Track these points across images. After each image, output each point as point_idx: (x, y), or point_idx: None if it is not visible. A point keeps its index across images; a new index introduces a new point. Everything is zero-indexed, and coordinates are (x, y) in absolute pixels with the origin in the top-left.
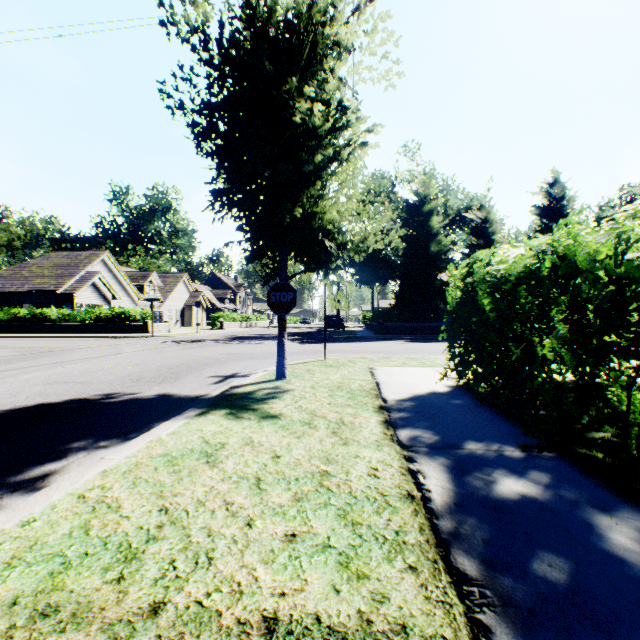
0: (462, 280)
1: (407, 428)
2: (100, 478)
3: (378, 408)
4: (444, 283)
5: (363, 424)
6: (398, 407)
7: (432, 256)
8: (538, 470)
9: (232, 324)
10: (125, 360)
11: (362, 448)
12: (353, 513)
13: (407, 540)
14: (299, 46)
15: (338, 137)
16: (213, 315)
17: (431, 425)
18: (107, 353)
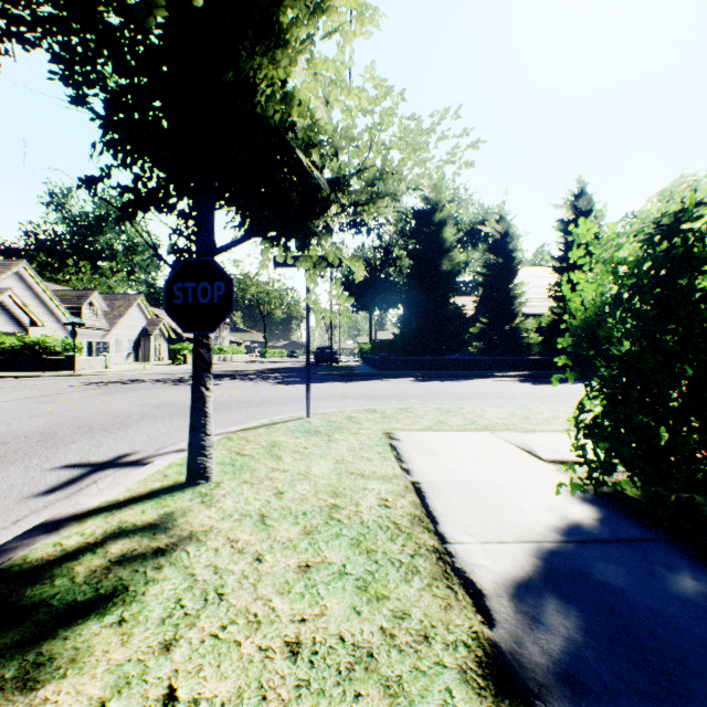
0: (645, 241)
1: None
2: None
3: (488, 689)
4: (458, 308)
5: None
6: (552, 662)
7: (445, 275)
8: None
9: None
10: None
11: None
12: None
13: None
14: None
15: None
16: (174, 347)
17: None
18: None
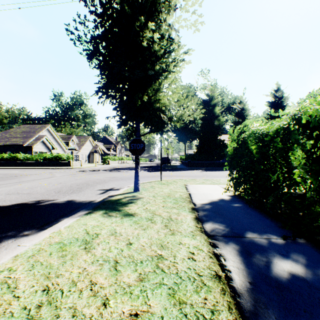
0: (237, 136)
1: (209, 222)
2: (11, 262)
3: (191, 209)
4: (221, 141)
5: (183, 220)
6: (202, 208)
7: (215, 127)
8: (297, 253)
9: (114, 162)
10: (54, 181)
11: (183, 237)
12: (179, 292)
13: (221, 319)
14: (146, 4)
15: (168, 58)
16: (104, 157)
17: (223, 220)
18: (46, 177)
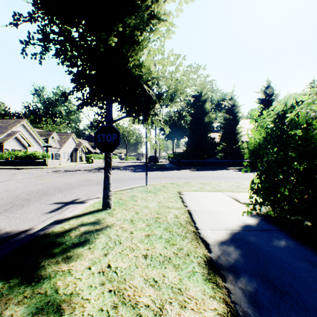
0: (273, 119)
1: None
2: None
3: (206, 267)
4: (212, 138)
5: None
6: (228, 262)
7: (206, 124)
8: None
9: (98, 160)
10: (3, 187)
11: None
12: None
13: None
14: None
15: None
16: (87, 155)
17: None
18: None
